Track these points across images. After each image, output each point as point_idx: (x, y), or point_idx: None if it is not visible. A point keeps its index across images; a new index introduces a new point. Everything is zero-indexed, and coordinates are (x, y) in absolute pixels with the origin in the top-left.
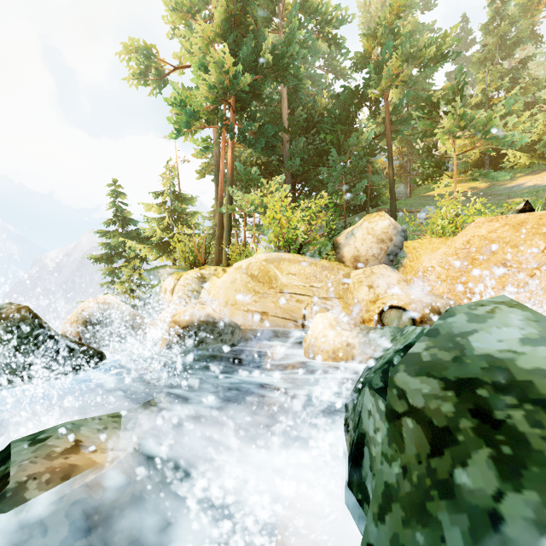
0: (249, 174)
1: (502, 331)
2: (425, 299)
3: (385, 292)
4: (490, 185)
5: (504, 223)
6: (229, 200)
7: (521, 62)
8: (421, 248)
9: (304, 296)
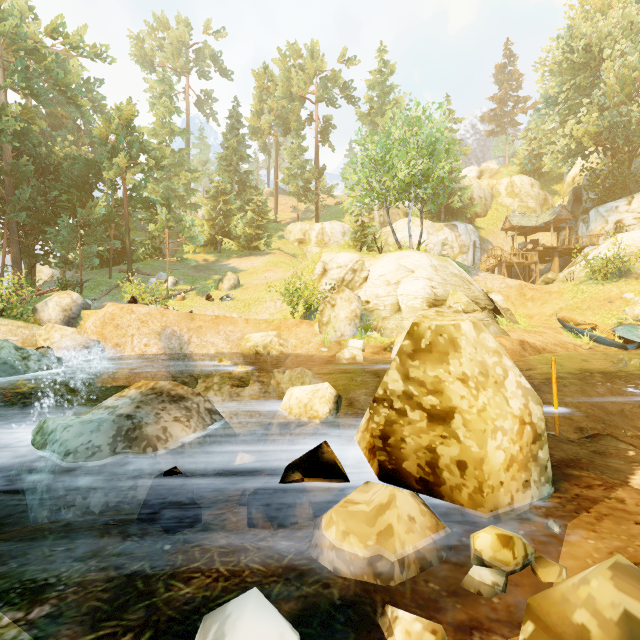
0: None
1: None
2: (80, 343)
3: (59, 340)
4: (216, 260)
5: (118, 307)
6: None
7: (246, 173)
8: (91, 315)
9: None
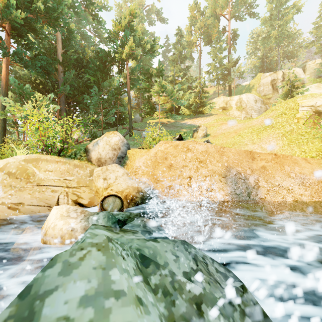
0: (22, 88)
1: (74, 287)
2: (135, 185)
3: (114, 181)
4: (175, 121)
5: (171, 145)
6: (3, 106)
7: (187, 67)
8: (136, 154)
9: (59, 187)
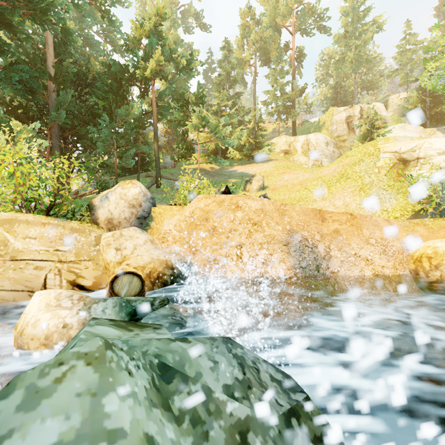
0: None
1: (41, 429)
2: (163, 258)
3: (131, 253)
4: (221, 168)
5: (213, 200)
6: None
7: (237, 94)
8: (164, 214)
9: (47, 261)
